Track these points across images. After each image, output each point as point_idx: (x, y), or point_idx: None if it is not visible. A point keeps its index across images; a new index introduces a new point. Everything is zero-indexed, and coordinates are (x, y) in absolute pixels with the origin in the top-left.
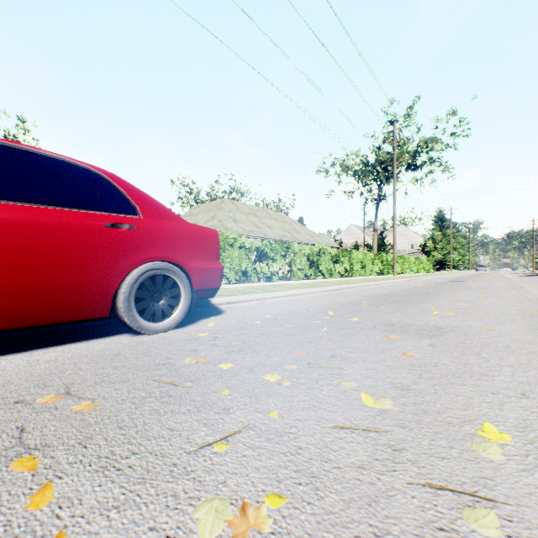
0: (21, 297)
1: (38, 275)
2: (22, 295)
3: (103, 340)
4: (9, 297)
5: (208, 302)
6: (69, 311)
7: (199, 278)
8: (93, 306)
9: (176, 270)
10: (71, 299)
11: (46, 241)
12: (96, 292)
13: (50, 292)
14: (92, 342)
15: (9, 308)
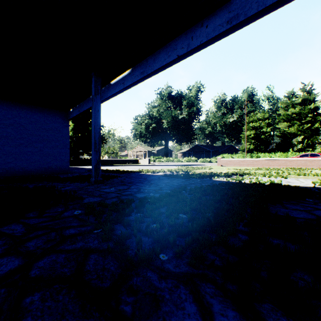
0: None
1: None
2: None
3: None
4: None
5: None
6: None
7: None
8: None
9: None
10: None
11: None
12: None
13: None
14: None
15: None
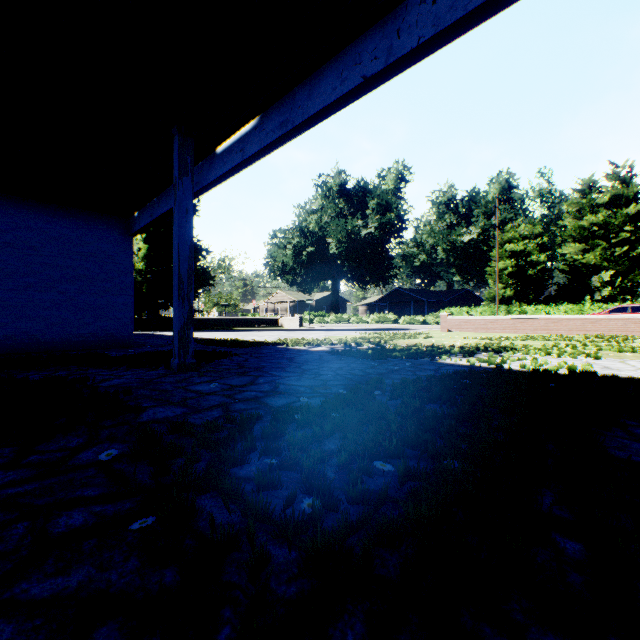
0: None
1: None
2: None
3: None
4: None
5: None
6: None
7: None
8: None
9: None
10: None
11: None
12: None
13: None
14: None
15: None
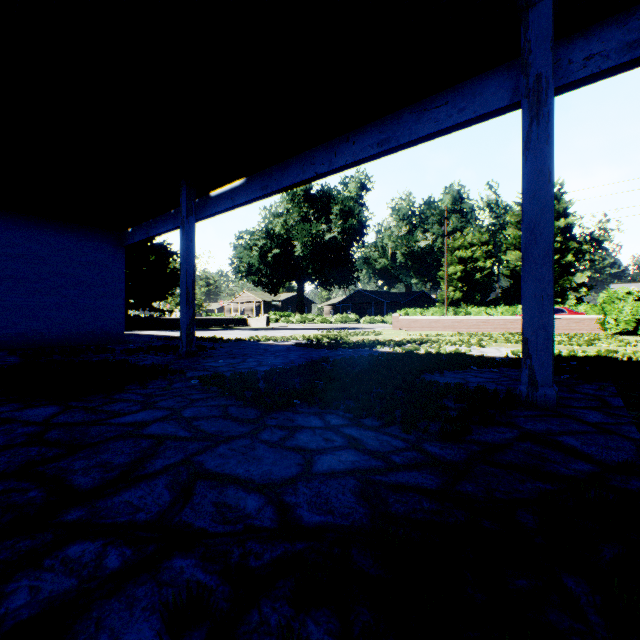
0: None
1: None
2: None
3: None
4: None
5: None
6: None
7: None
8: None
9: None
10: None
11: None
12: None
13: None
14: None
15: None
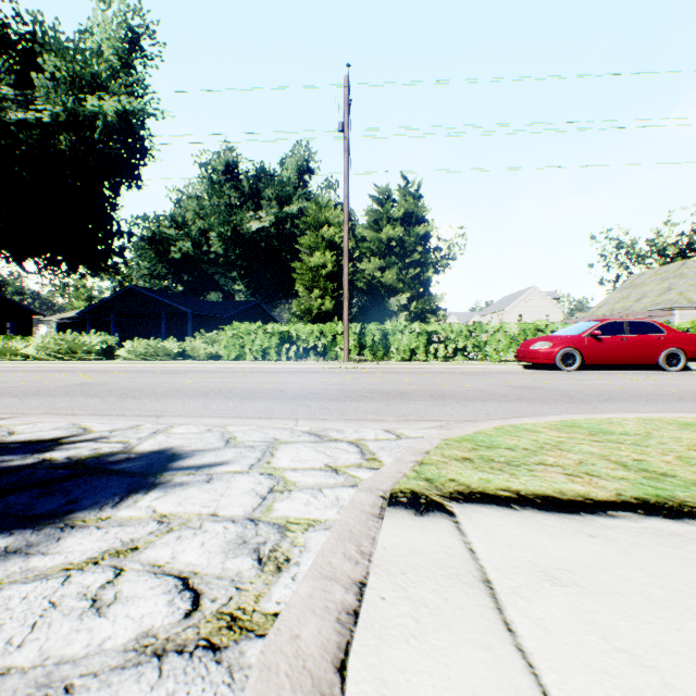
0: (637, 357)
1: (640, 352)
2: (637, 357)
3: (652, 371)
4: (635, 357)
5: (686, 367)
6: (646, 361)
7: (688, 354)
8: (651, 361)
9: (678, 351)
10: (647, 358)
11: (642, 344)
12: (653, 357)
13: (642, 356)
14: (649, 371)
15: (634, 359)
